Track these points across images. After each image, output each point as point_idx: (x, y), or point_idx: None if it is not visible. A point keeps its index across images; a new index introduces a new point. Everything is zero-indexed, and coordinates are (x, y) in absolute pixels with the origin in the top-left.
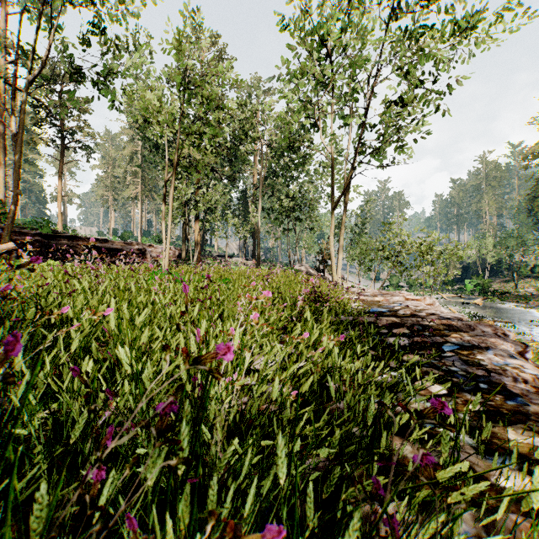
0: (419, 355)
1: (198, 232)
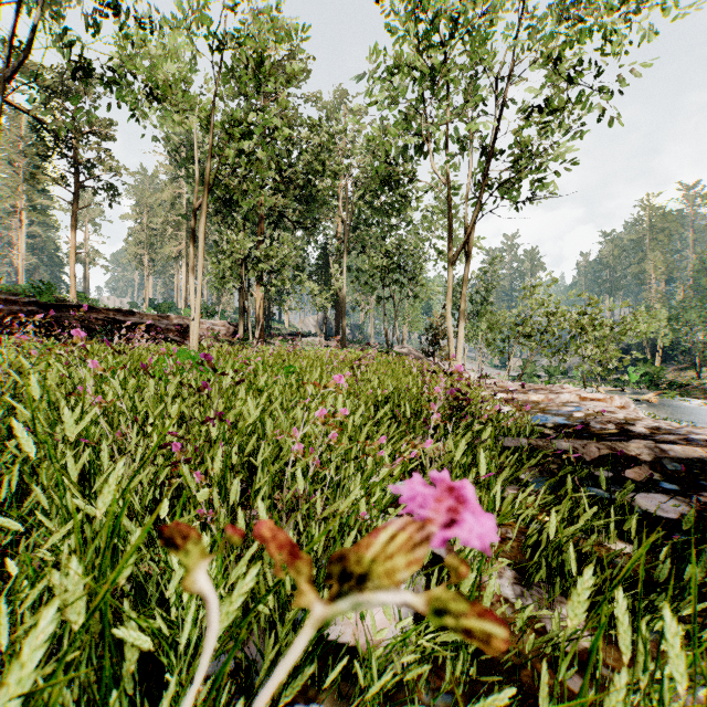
0: None
1: (260, 302)
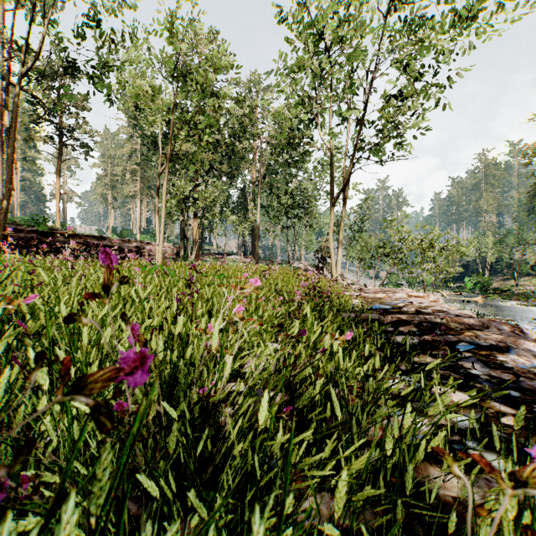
0: (432, 356)
1: (196, 230)
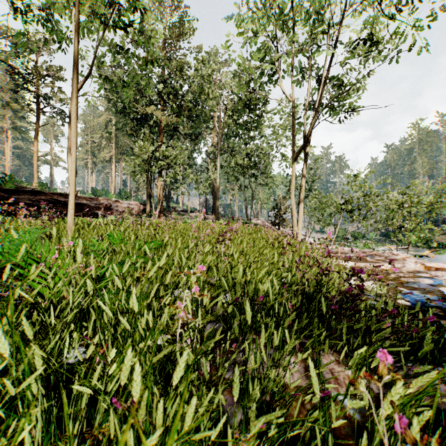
0: None
1: (160, 188)
